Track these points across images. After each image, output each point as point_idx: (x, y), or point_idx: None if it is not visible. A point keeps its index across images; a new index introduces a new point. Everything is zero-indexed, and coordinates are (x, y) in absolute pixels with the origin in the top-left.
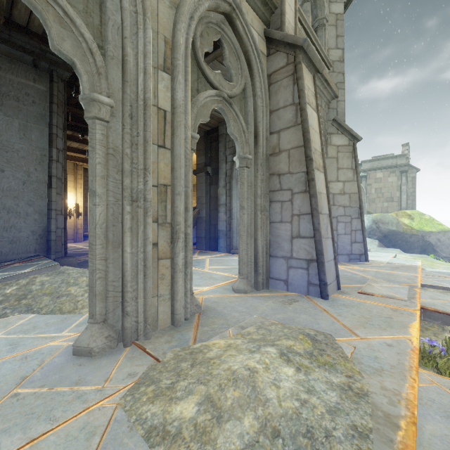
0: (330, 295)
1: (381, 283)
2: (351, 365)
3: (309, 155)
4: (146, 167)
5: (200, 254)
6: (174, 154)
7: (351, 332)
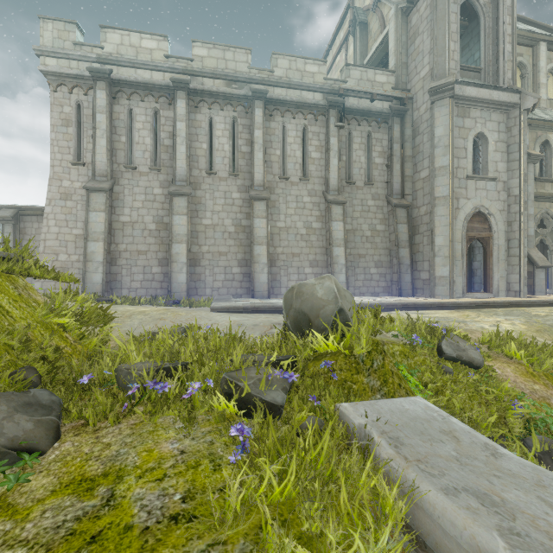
0: None
1: None
2: None
3: None
4: None
5: None
6: None
7: None
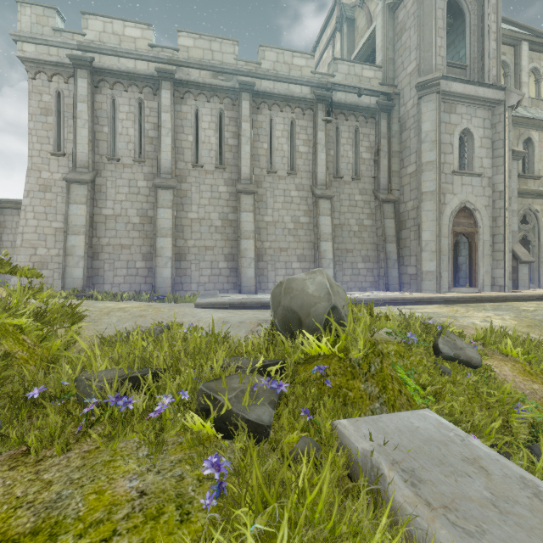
0: None
1: None
2: None
3: None
4: None
5: None
6: None
7: None
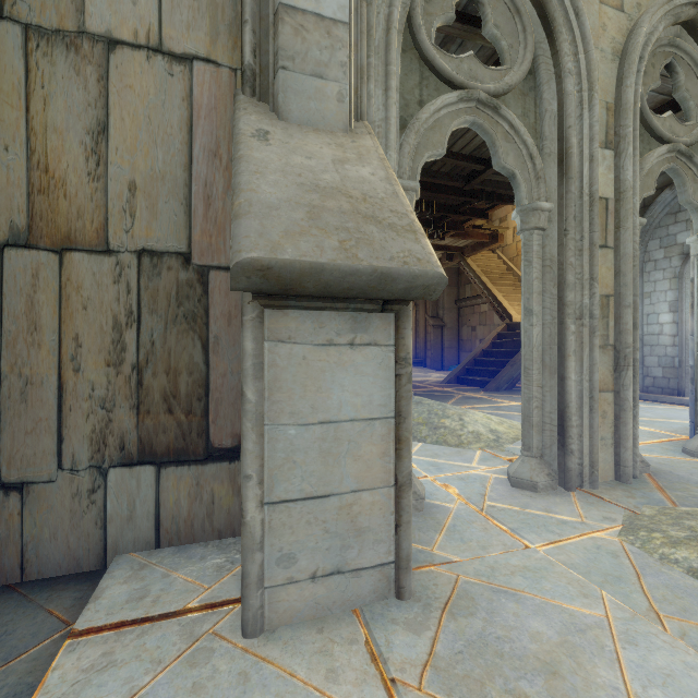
0: None
1: None
2: None
3: None
4: (593, 276)
5: None
6: (619, 253)
7: None
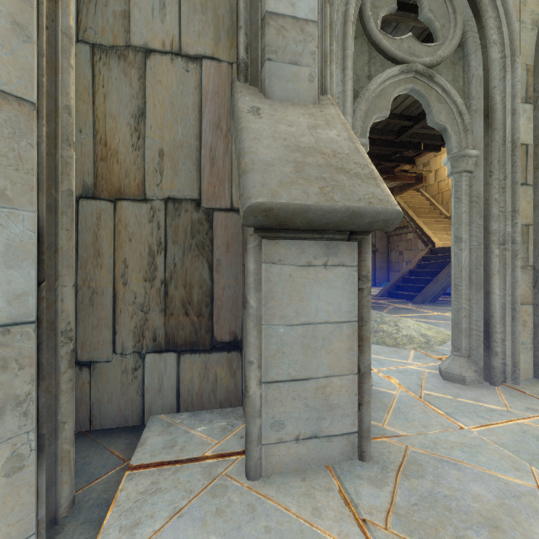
0: None
1: None
2: None
3: None
4: (515, 209)
5: None
6: (538, 190)
7: None
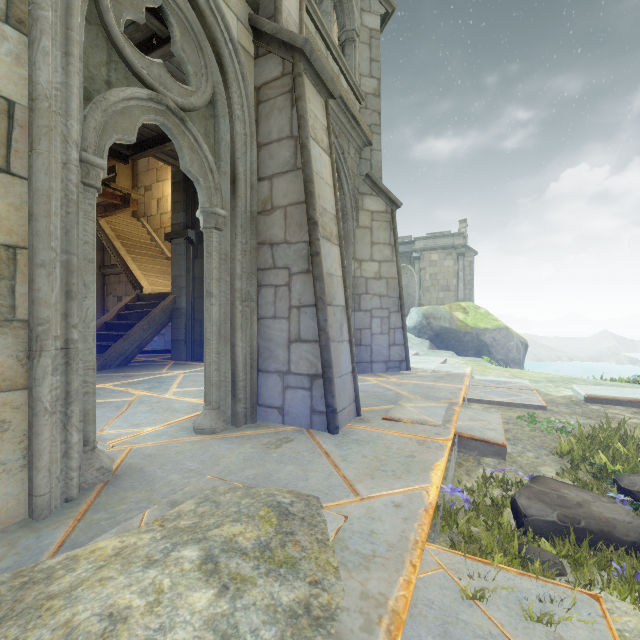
0: (342, 426)
1: (416, 401)
2: (327, 557)
3: (313, 217)
4: None
5: (173, 368)
6: (32, 188)
7: (351, 490)
